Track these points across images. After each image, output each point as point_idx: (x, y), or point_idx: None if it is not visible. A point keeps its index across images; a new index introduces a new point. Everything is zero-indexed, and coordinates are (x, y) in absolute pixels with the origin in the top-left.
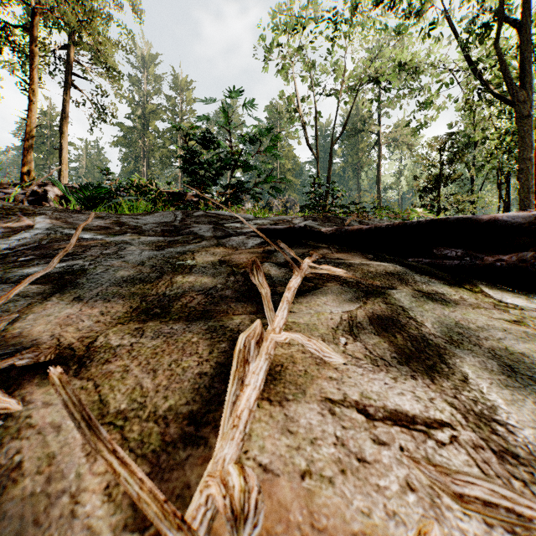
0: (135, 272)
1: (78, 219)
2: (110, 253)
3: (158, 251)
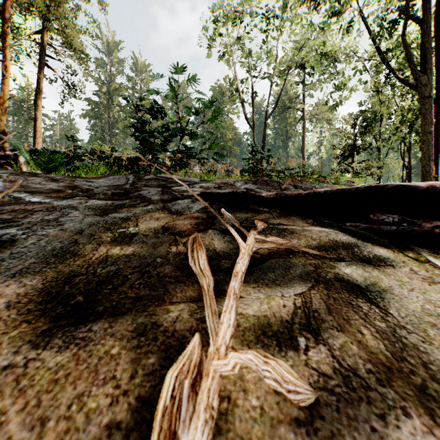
0: (69, 243)
1: (33, 181)
2: (50, 219)
3: (102, 217)
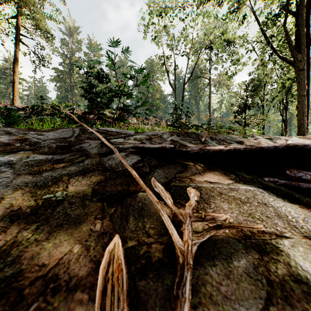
0: None
1: None
2: None
3: (33, 177)
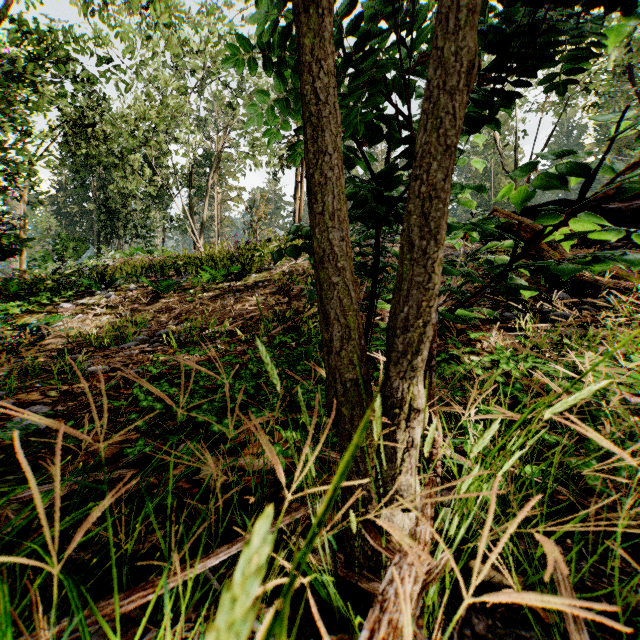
0: None
1: None
2: None
3: None
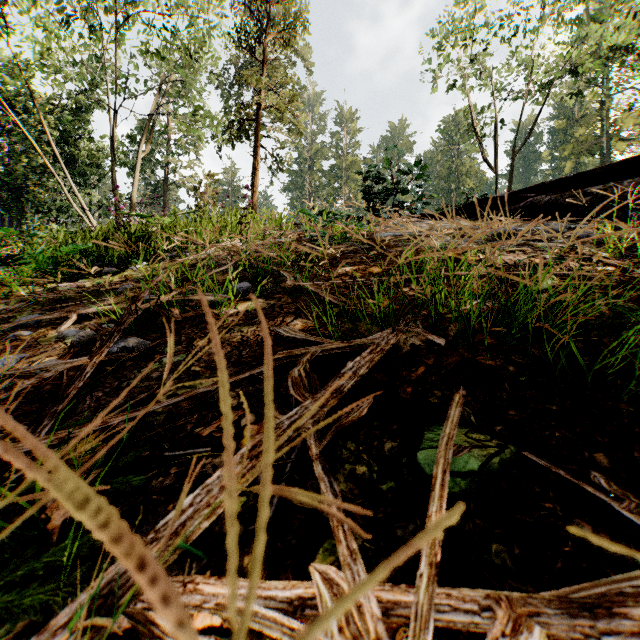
0: None
1: None
2: None
3: None
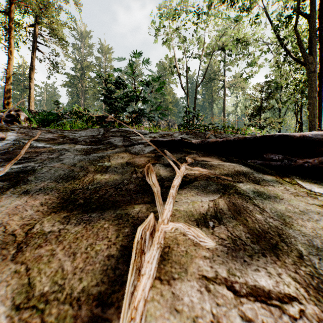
0: (69, 171)
1: (36, 133)
2: (53, 157)
3: (86, 156)
